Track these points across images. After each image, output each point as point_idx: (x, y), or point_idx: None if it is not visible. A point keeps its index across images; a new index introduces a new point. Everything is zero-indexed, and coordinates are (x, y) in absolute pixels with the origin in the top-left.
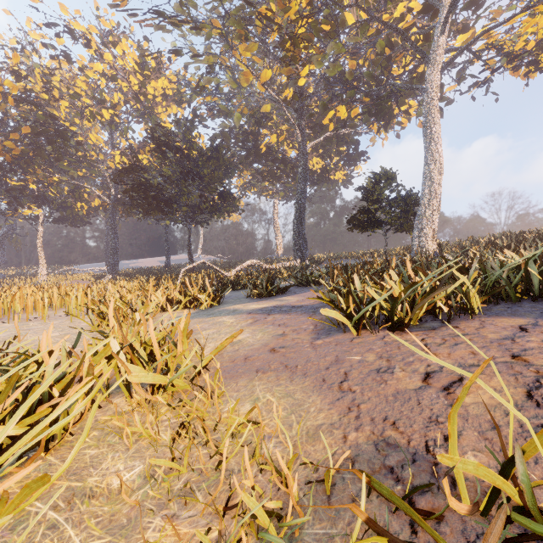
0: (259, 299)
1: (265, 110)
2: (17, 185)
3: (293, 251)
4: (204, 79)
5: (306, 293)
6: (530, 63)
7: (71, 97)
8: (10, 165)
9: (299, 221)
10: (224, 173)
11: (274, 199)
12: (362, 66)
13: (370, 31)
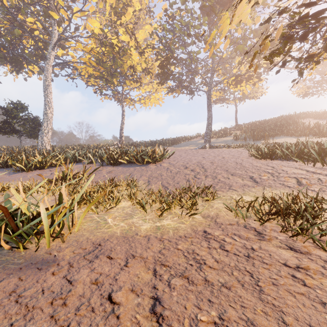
0: None
1: None
2: None
3: None
4: None
5: None
6: (87, 81)
7: None
8: None
9: None
10: None
11: None
12: (1, 28)
13: (9, 16)
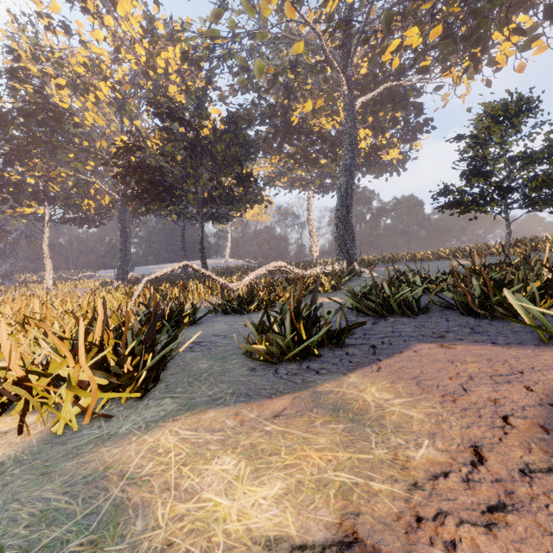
0: (271, 369)
1: (297, 51)
2: (17, 180)
3: (336, 251)
4: (211, 13)
5: (420, 361)
6: None
7: (58, 64)
8: (6, 156)
9: (344, 209)
10: (245, 154)
11: (308, 192)
12: None
13: None
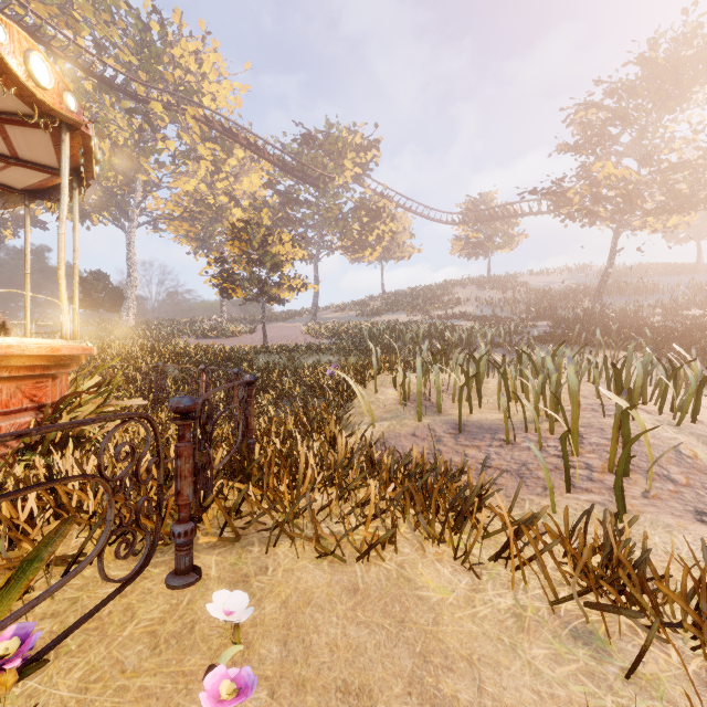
0: None
1: None
2: None
3: None
4: None
5: None
6: (177, 235)
7: None
8: None
9: None
10: None
11: None
12: None
13: None
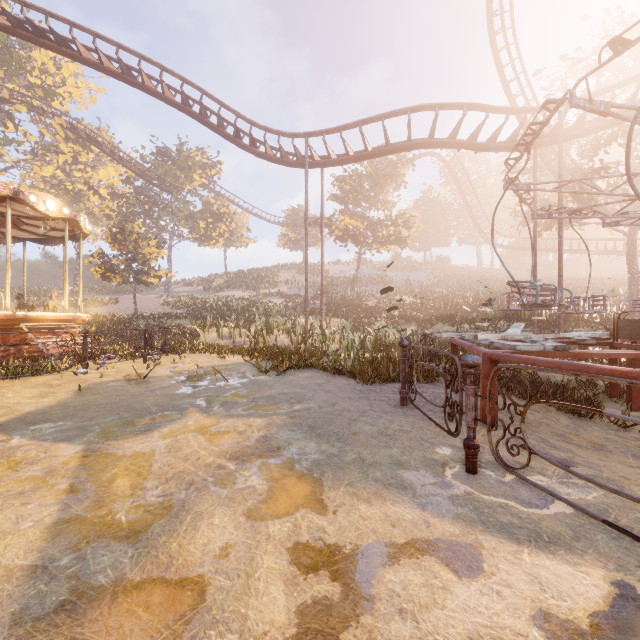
0: None
1: None
2: None
3: None
4: None
5: None
6: None
7: None
8: None
9: None
10: None
11: None
12: None
13: None
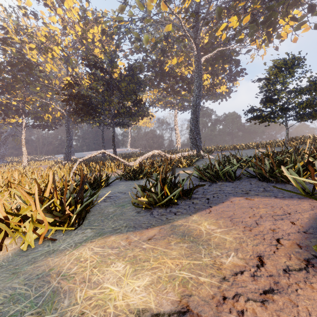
0: (149, 212)
1: (168, 29)
2: (6, 103)
3: (190, 144)
4: (118, 7)
5: (233, 207)
6: None
7: (30, 36)
8: None
9: (194, 120)
10: (138, 88)
11: (174, 110)
12: None
13: None
